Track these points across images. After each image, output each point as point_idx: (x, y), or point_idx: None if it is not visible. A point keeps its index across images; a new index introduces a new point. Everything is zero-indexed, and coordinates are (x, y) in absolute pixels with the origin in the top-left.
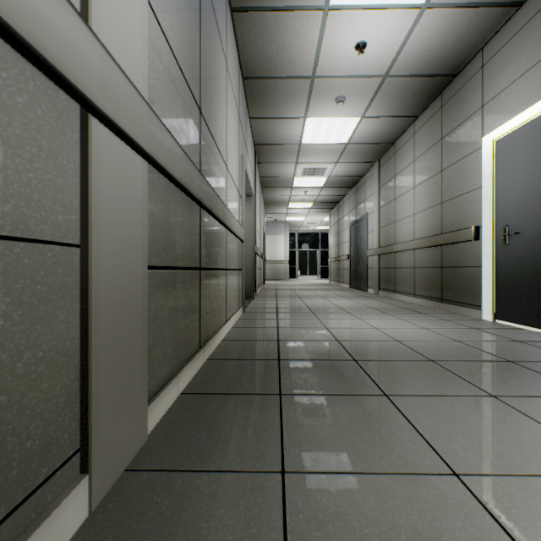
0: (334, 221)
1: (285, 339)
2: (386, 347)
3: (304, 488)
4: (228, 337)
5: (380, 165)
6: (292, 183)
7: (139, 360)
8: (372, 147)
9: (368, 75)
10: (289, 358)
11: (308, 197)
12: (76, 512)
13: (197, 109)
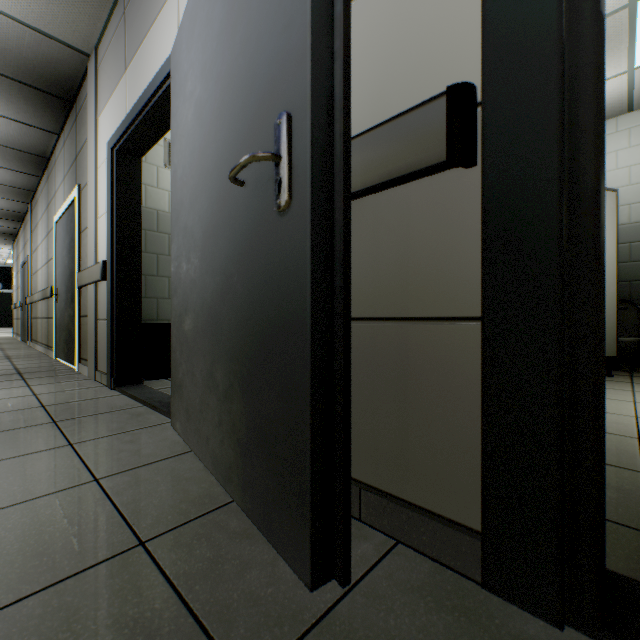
0: (16, 257)
1: None
2: None
3: None
4: None
5: (33, 208)
6: None
7: None
8: (10, 188)
9: None
10: None
11: None
12: None
13: None
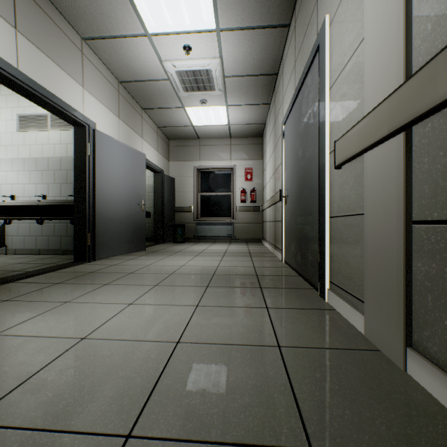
0: None
1: None
2: None
3: (266, 339)
4: None
5: None
6: None
7: (393, 293)
8: None
9: None
10: None
11: None
12: (360, 323)
13: None
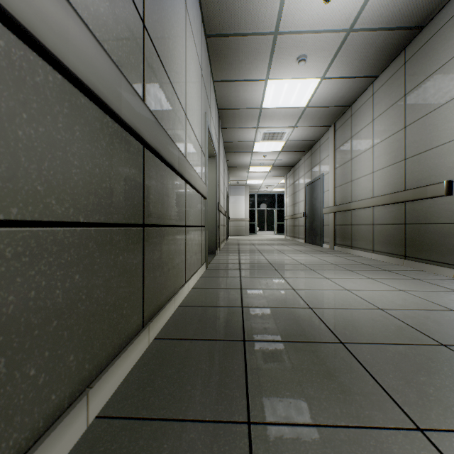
0: (290, 182)
1: (250, 305)
2: (372, 319)
3: None
4: (186, 302)
5: (336, 128)
6: (253, 147)
7: None
8: (329, 110)
9: (332, 30)
10: (257, 338)
11: (267, 161)
12: None
13: (137, 17)
